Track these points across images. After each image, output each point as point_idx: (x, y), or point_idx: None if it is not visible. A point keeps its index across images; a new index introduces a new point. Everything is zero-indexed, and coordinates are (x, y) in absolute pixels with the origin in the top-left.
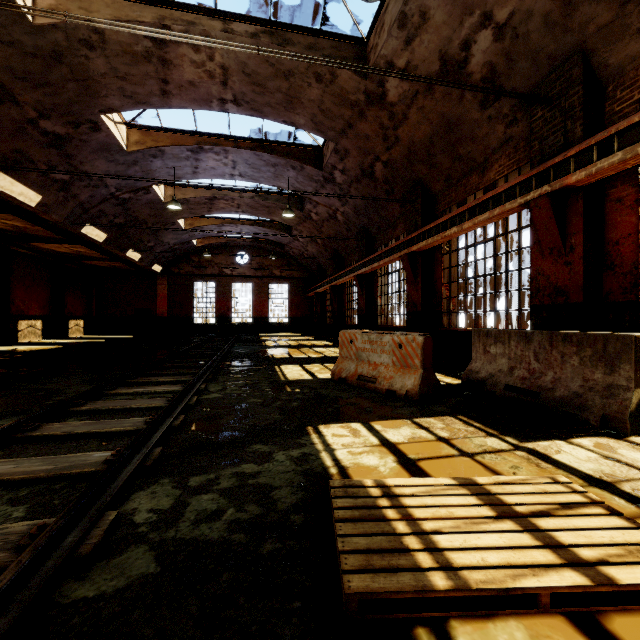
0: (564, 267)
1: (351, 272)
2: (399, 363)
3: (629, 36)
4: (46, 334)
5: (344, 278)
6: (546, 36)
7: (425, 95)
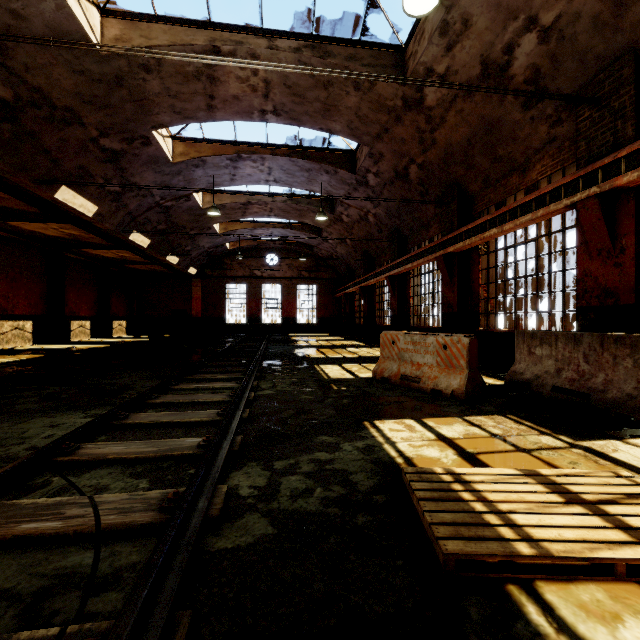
0: (614, 268)
1: (382, 273)
2: (443, 363)
3: None
4: (94, 333)
5: (375, 279)
6: (595, 37)
7: (464, 98)
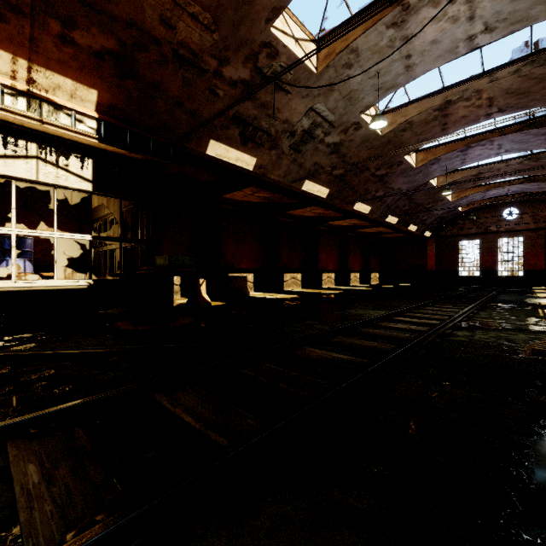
0: None
1: None
2: None
3: None
4: (361, 281)
5: None
6: None
7: None
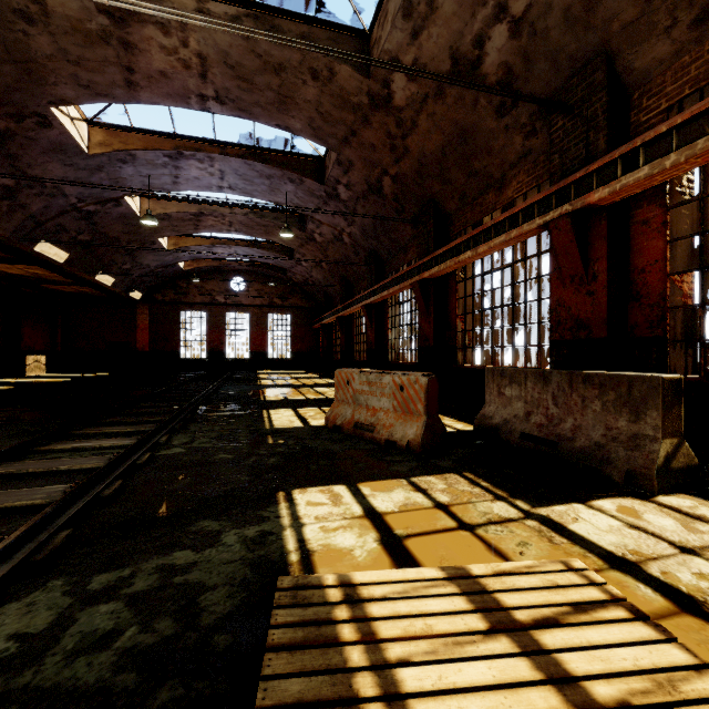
0: (586, 297)
1: (359, 301)
2: (400, 408)
3: (656, 36)
4: None
5: (352, 308)
6: (567, 34)
7: (436, 99)
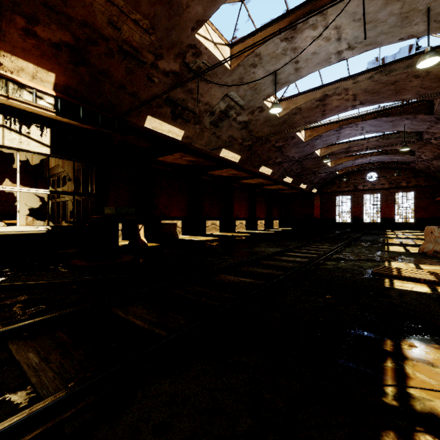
0: None
1: None
2: None
3: None
4: (265, 226)
5: None
6: None
7: None
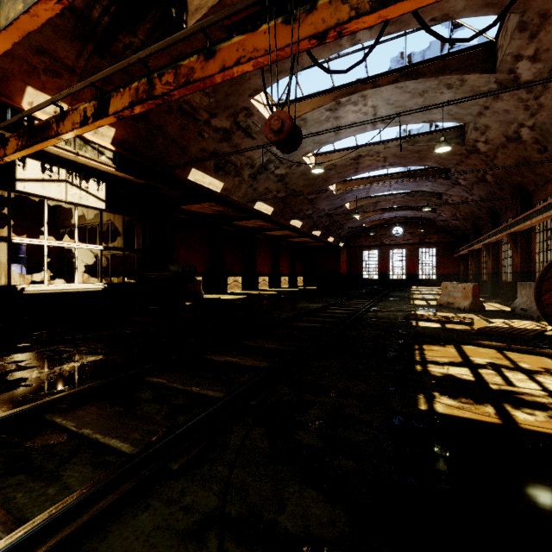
0: None
1: (481, 241)
2: (464, 296)
3: None
4: (289, 284)
5: (476, 245)
6: None
7: (503, 148)
